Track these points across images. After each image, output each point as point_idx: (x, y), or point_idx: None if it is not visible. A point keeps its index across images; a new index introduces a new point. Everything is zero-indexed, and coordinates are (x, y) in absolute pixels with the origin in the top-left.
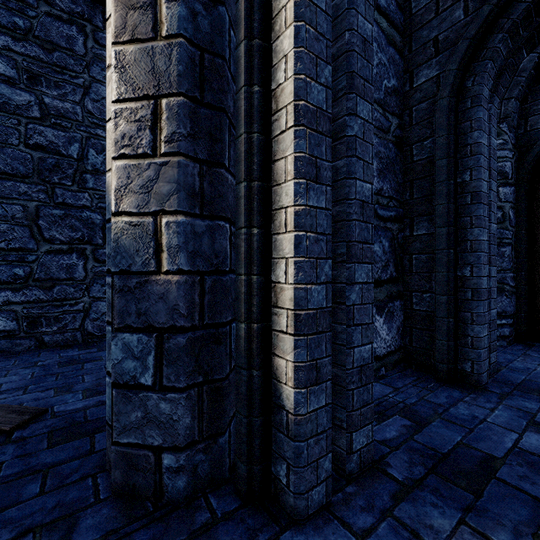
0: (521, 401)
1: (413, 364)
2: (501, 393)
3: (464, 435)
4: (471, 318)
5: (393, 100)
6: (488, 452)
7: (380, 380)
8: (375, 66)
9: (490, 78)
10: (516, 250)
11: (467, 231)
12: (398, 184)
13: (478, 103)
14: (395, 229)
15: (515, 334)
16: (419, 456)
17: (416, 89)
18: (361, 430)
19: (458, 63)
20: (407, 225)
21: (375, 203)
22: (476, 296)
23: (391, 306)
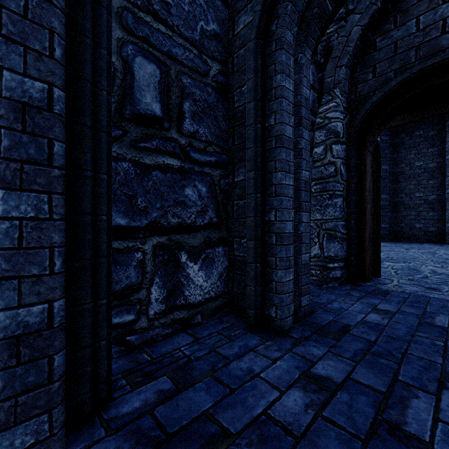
0: (312, 346)
1: (235, 310)
2: (299, 338)
3: (218, 400)
4: (275, 263)
5: (214, 45)
6: (226, 426)
7: (189, 329)
8: (186, 3)
9: (293, 22)
10: (348, 201)
11: (273, 175)
12: (221, 130)
13: (281, 46)
14: (216, 175)
15: (347, 276)
16: (133, 443)
17: (236, 36)
18: (18, 427)
19: (262, 4)
20: (231, 172)
21: (187, 146)
22: (279, 241)
23: (211, 252)
